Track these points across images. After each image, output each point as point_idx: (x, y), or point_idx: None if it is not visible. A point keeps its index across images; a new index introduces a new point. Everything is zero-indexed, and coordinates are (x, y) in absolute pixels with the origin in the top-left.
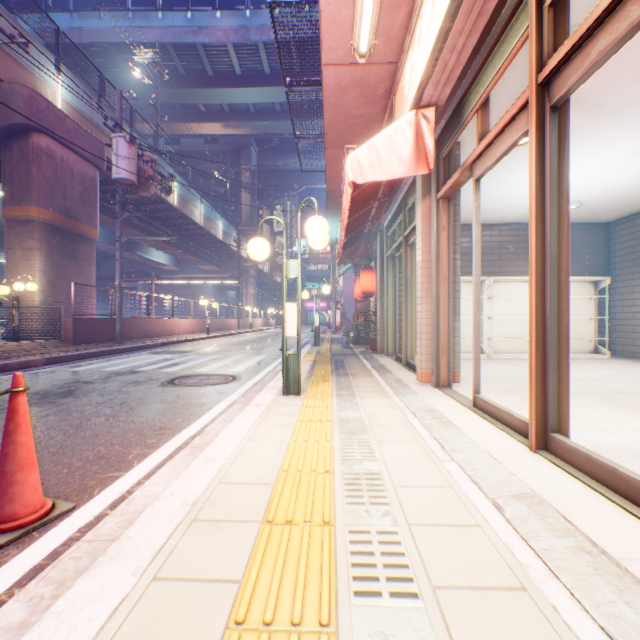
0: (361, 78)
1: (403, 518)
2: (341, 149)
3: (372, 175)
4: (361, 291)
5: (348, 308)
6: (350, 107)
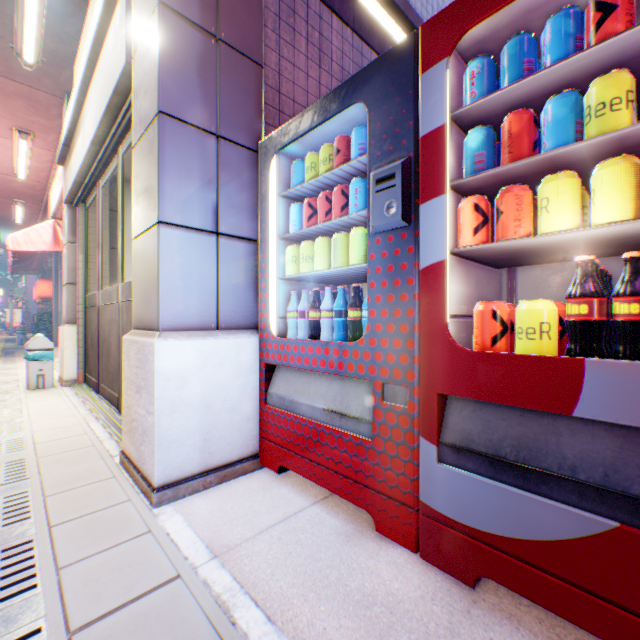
0: (24, 182)
1: (23, 375)
2: (12, 200)
3: (28, 248)
4: (40, 296)
5: (35, 307)
6: (17, 188)
